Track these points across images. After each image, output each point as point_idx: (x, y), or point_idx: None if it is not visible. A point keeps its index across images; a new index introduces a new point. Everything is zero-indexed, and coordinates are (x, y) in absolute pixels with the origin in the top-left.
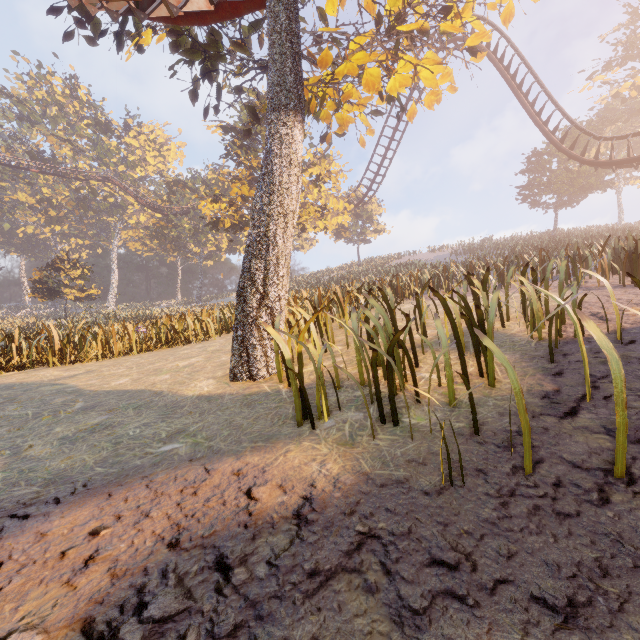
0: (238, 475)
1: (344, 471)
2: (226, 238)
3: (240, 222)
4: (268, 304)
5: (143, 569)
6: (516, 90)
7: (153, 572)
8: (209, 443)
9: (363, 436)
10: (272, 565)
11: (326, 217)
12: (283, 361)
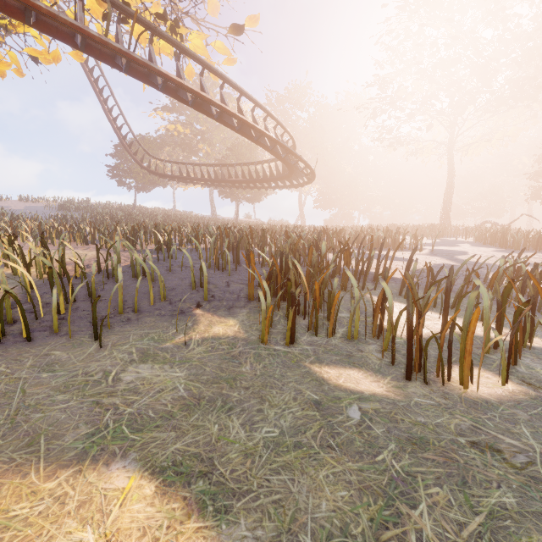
0: None
1: None
2: None
3: None
4: None
5: None
6: (98, 93)
7: None
8: None
9: None
10: None
11: None
12: None
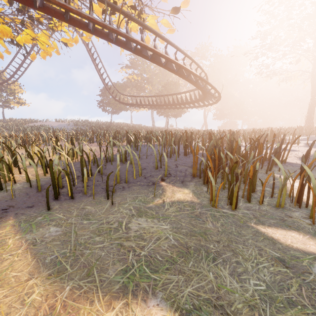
0: None
1: None
2: None
3: None
4: None
5: None
6: (93, 61)
7: None
8: None
9: None
10: None
11: None
12: None
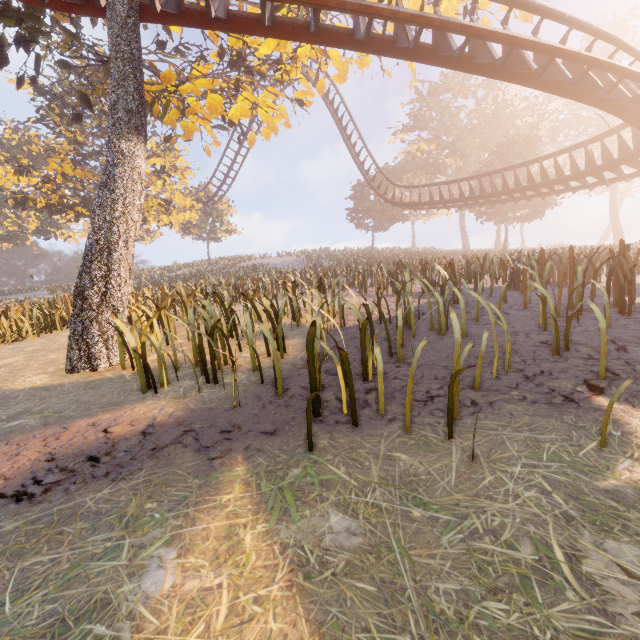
0: (94, 425)
1: (177, 410)
2: (35, 217)
3: (60, 203)
4: (110, 302)
5: (30, 472)
6: (342, 132)
7: (40, 471)
8: (59, 415)
9: (193, 392)
10: (128, 452)
11: (172, 212)
12: (127, 351)
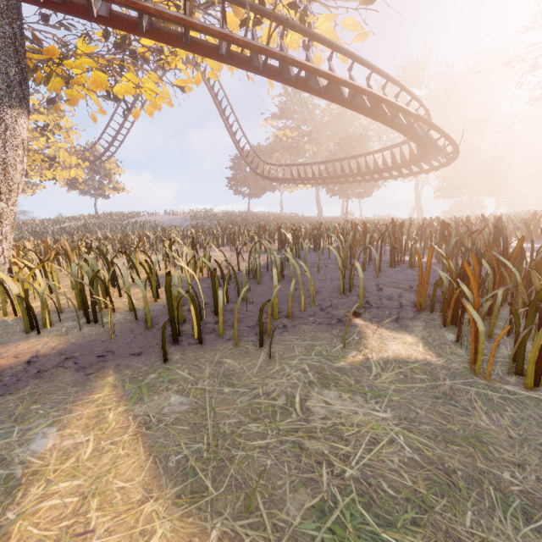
0: None
1: (59, 344)
2: None
3: None
4: None
5: None
6: (222, 113)
7: None
8: None
9: (74, 331)
10: (14, 376)
11: (56, 168)
12: (9, 298)
